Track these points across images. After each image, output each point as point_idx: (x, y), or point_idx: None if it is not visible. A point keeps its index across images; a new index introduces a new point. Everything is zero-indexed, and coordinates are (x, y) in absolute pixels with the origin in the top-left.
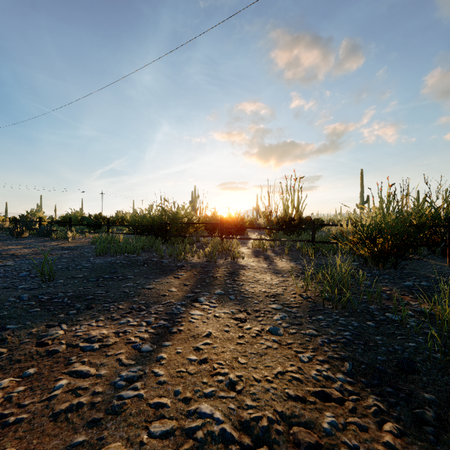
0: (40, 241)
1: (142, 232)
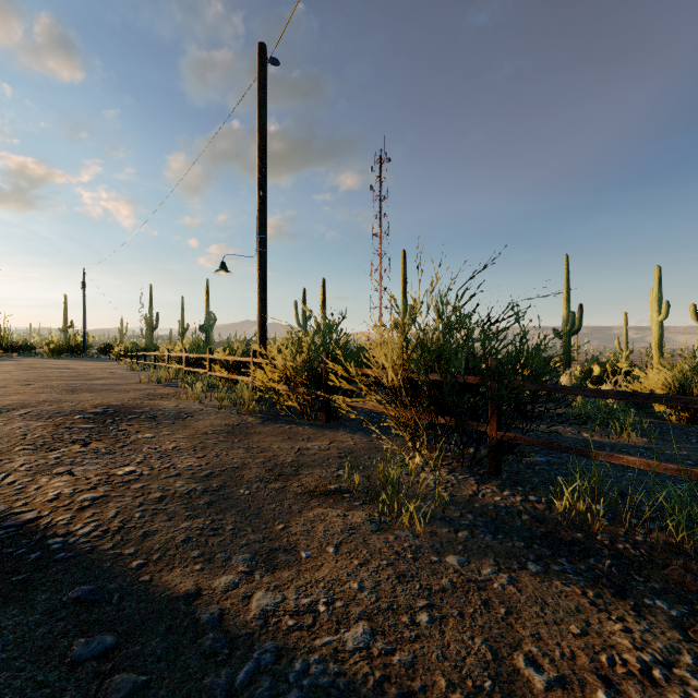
0: None
1: None
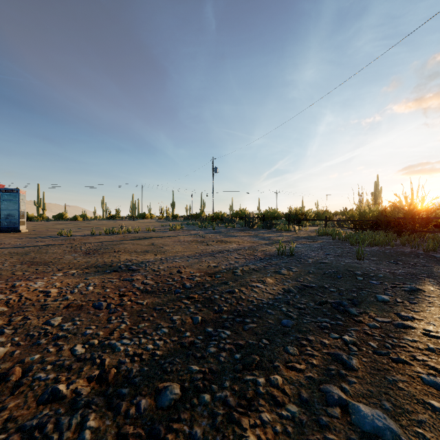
0: (271, 232)
1: (362, 226)
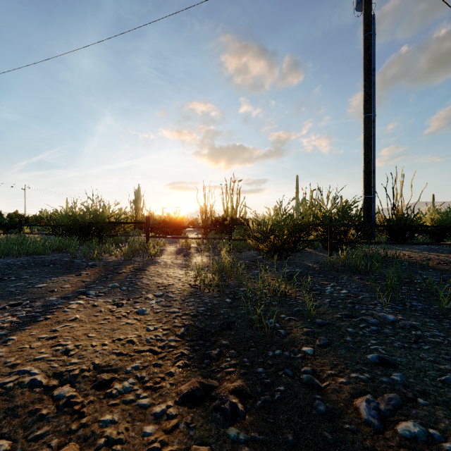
0: None
1: (63, 232)
